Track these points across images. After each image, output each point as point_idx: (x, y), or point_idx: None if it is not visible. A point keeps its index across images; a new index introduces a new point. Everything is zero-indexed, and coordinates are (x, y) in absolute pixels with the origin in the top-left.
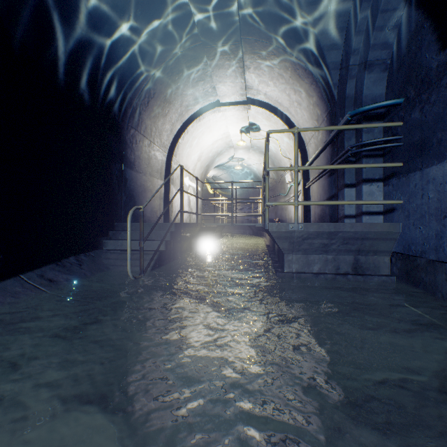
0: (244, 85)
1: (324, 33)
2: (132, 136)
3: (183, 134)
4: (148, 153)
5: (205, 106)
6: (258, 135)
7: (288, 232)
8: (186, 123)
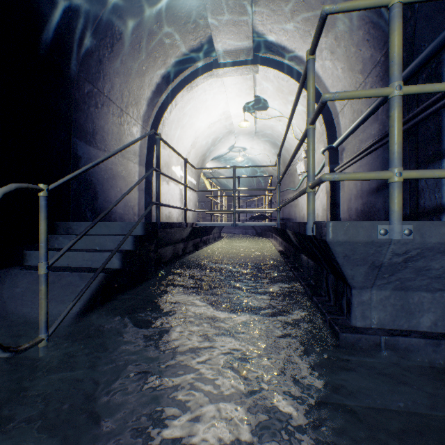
0: (252, 31)
1: None
2: (88, 94)
3: (170, 106)
4: (118, 125)
5: (199, 68)
6: (264, 116)
7: (372, 243)
8: (174, 91)
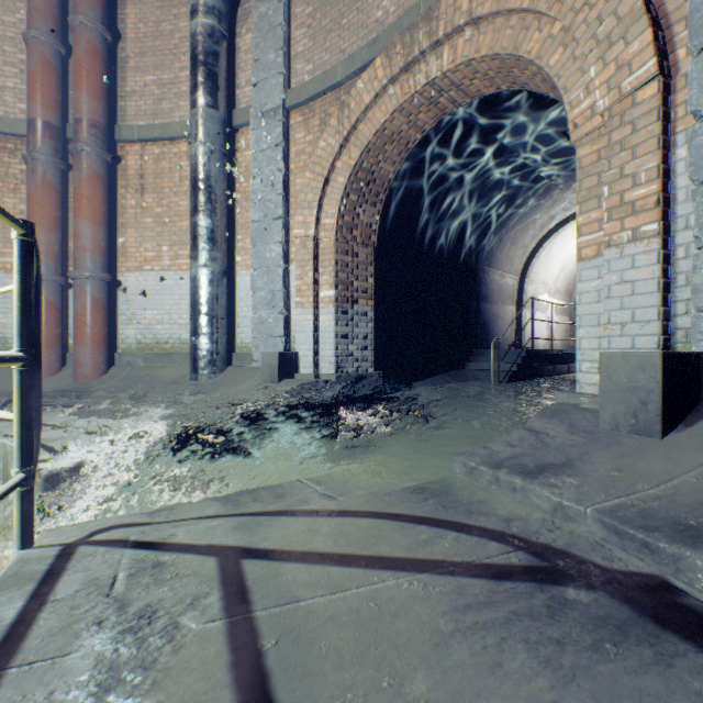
0: None
1: None
2: (485, 274)
3: (537, 253)
4: (499, 283)
5: (564, 219)
6: None
7: None
8: (541, 241)
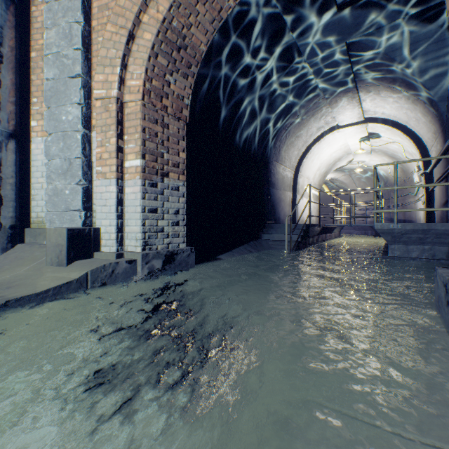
0: (361, 111)
1: (428, 79)
2: (274, 166)
3: (306, 155)
4: (282, 174)
5: (325, 130)
6: (378, 141)
7: (389, 229)
8: (309, 146)
